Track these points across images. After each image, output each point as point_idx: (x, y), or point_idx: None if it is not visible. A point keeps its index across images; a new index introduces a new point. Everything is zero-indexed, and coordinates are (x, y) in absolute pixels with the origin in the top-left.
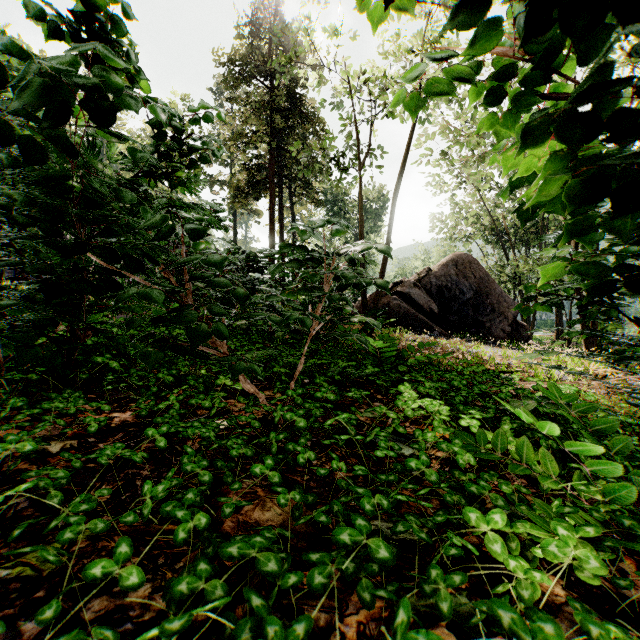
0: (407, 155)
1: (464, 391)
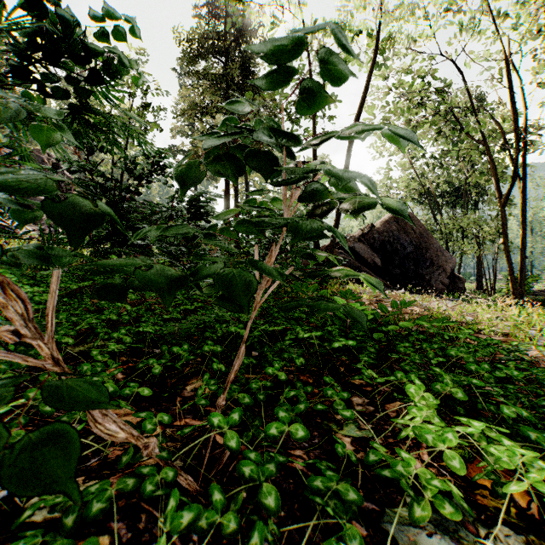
0: (362, 100)
1: (495, 384)
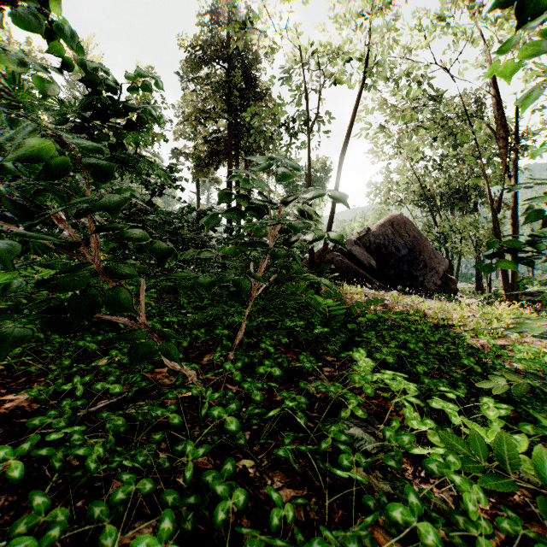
0: (351, 120)
1: (422, 356)
